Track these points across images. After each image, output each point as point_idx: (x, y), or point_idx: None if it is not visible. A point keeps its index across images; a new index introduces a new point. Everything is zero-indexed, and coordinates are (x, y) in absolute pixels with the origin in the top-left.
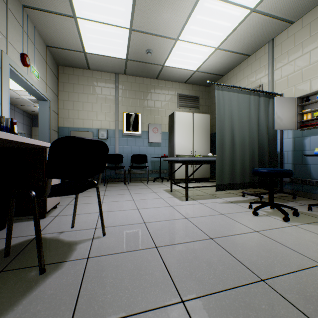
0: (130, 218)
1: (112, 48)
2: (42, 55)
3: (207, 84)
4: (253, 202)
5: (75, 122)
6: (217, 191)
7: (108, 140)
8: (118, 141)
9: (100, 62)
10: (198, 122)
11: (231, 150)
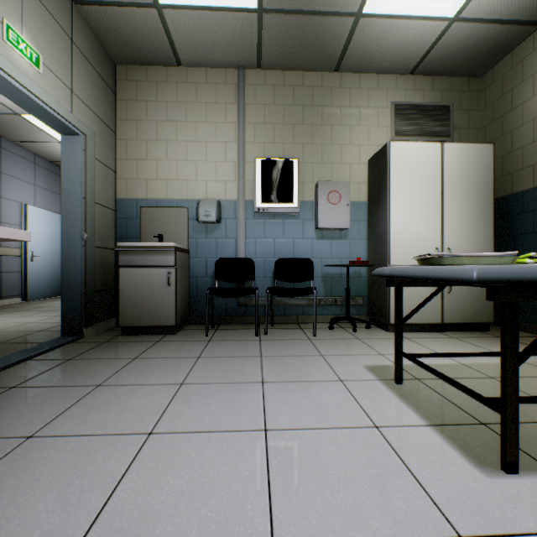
0: None
1: None
2: (56, 18)
3: (477, 67)
4: None
5: (151, 187)
6: None
7: (221, 226)
8: (244, 227)
9: (198, 35)
10: (459, 169)
11: None
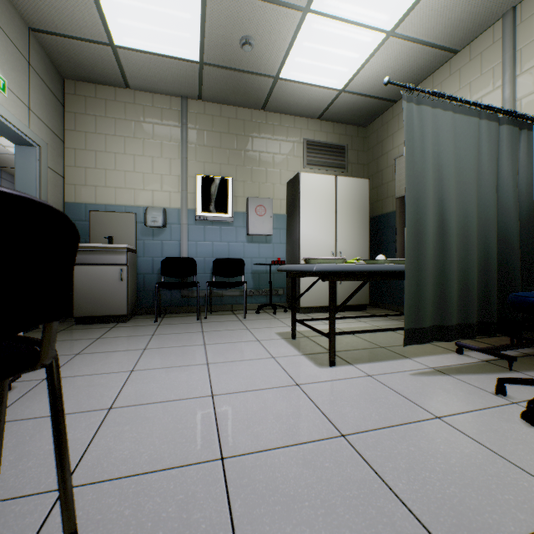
0: (186, 435)
1: (168, 35)
2: (17, 46)
3: (362, 121)
4: (511, 380)
5: (100, 193)
6: (393, 337)
7: (167, 230)
8: (187, 232)
9: (147, 70)
10: (347, 195)
11: (439, 248)
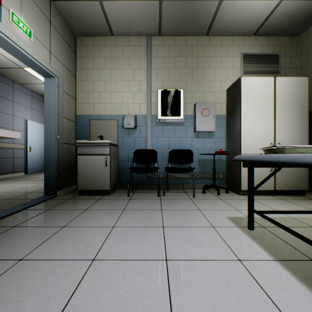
0: None
1: None
2: (41, 8)
3: (296, 29)
4: None
5: (96, 108)
6: None
7: (137, 130)
8: (150, 131)
9: (123, 16)
10: (285, 93)
11: None
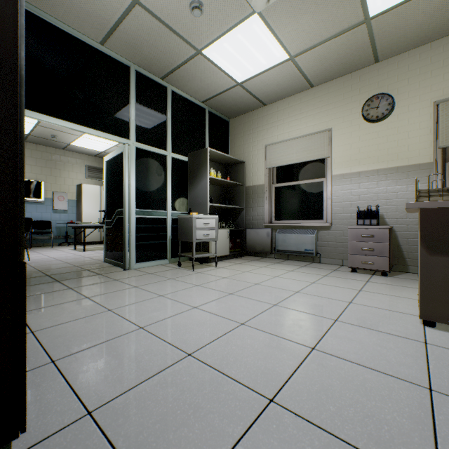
0: (43, 257)
1: None
2: None
3: None
4: None
5: None
6: None
7: None
8: None
9: None
10: None
11: None
